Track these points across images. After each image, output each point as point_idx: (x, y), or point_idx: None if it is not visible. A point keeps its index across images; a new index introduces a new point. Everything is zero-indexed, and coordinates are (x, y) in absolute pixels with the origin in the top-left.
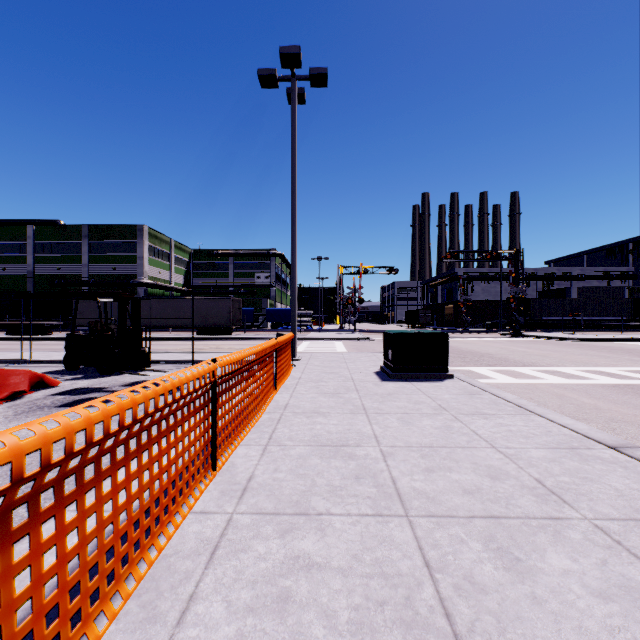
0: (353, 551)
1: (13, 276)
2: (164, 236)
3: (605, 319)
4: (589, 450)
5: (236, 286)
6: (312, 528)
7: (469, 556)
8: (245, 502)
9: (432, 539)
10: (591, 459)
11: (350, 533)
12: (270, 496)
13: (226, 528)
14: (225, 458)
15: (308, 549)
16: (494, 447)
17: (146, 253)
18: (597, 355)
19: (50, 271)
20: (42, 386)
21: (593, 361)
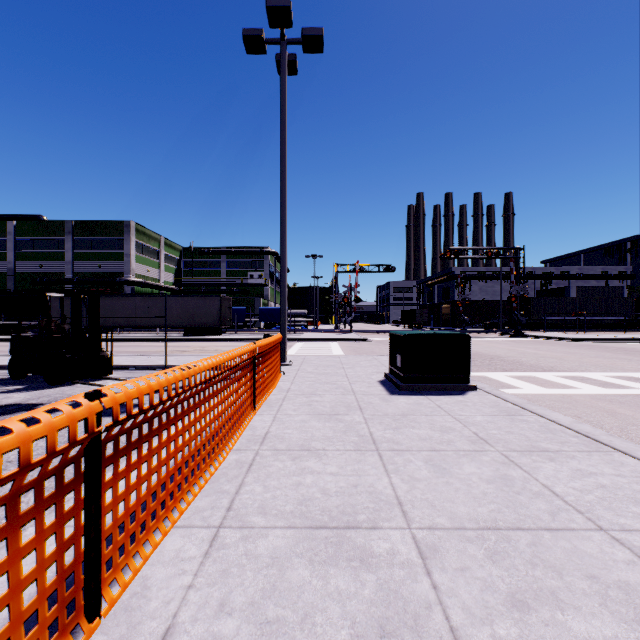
0: None
1: None
2: (153, 233)
3: (606, 319)
4: None
5: (228, 285)
6: None
7: None
8: None
9: None
10: None
11: None
12: None
13: None
14: (133, 570)
15: None
16: (602, 528)
17: (133, 250)
18: (616, 357)
19: (32, 268)
20: None
21: (617, 365)
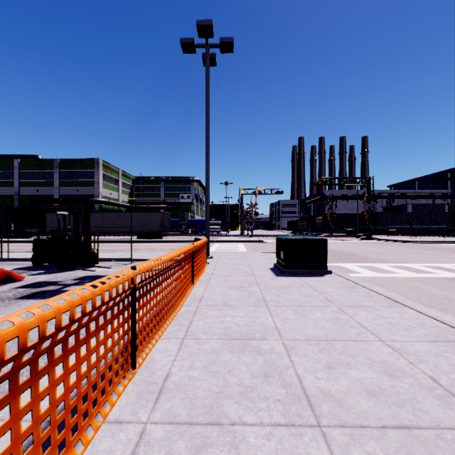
0: None
1: (4, 196)
2: (114, 167)
3: (432, 227)
4: None
5: (166, 203)
6: (225, 444)
7: None
8: (160, 407)
9: None
10: None
11: (265, 451)
12: (184, 399)
13: (138, 444)
14: (146, 354)
15: None
16: (381, 340)
17: (101, 179)
18: (432, 254)
19: (31, 192)
20: (9, 280)
21: (431, 258)
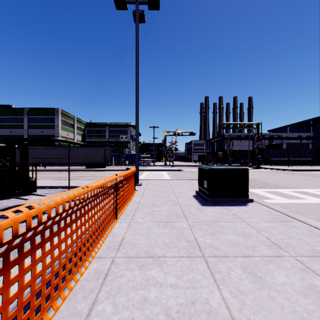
0: None
1: None
2: (70, 115)
3: (302, 159)
4: None
5: (110, 142)
6: None
7: None
8: None
9: None
10: None
11: None
12: None
13: None
14: None
15: None
16: None
17: (60, 123)
18: (315, 180)
19: (6, 133)
20: None
21: (319, 184)
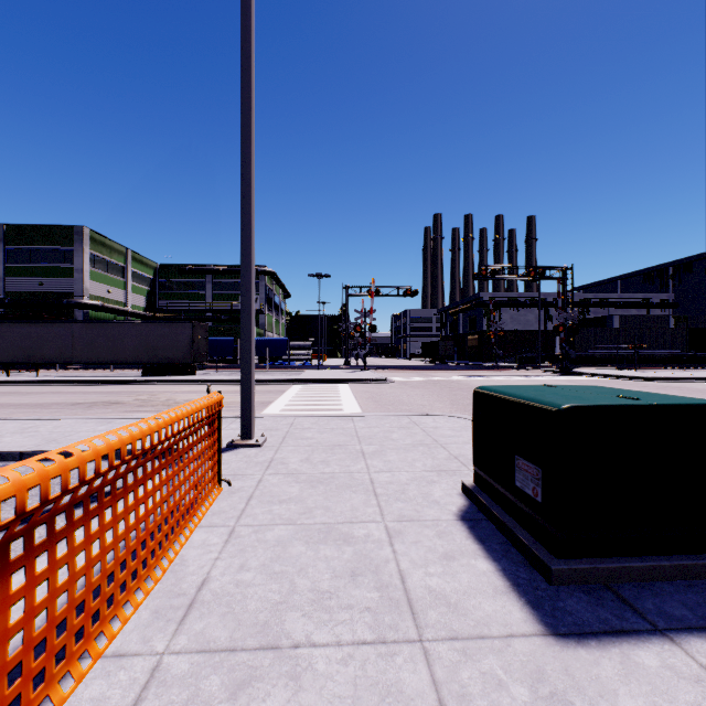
0: None
1: None
2: (116, 244)
3: (658, 352)
4: None
5: (215, 311)
6: None
7: None
8: None
9: None
10: None
11: None
12: None
13: None
14: None
15: None
16: None
17: (87, 264)
18: None
19: None
20: None
21: None
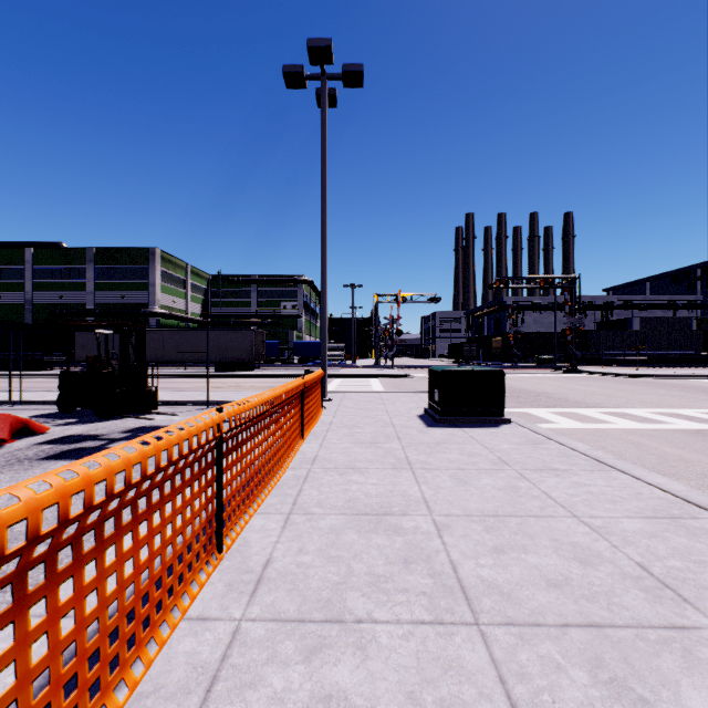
0: (407, 686)
1: (10, 305)
2: (179, 260)
3: (671, 353)
4: (695, 520)
5: (260, 316)
6: (349, 645)
7: (573, 695)
8: (258, 601)
9: (516, 664)
10: (702, 533)
11: (402, 654)
12: (292, 591)
13: (230, 645)
14: (236, 533)
15: (344, 682)
16: (575, 516)
17: (159, 279)
18: (668, 394)
19: (51, 299)
20: (27, 433)
21: (665, 401)
